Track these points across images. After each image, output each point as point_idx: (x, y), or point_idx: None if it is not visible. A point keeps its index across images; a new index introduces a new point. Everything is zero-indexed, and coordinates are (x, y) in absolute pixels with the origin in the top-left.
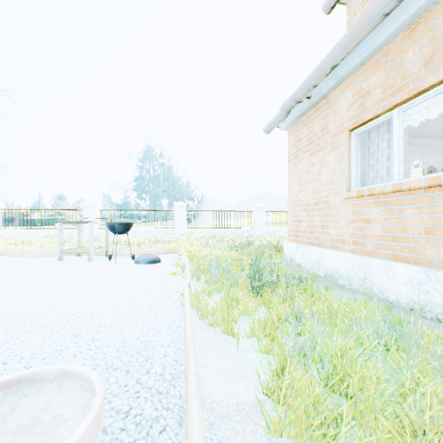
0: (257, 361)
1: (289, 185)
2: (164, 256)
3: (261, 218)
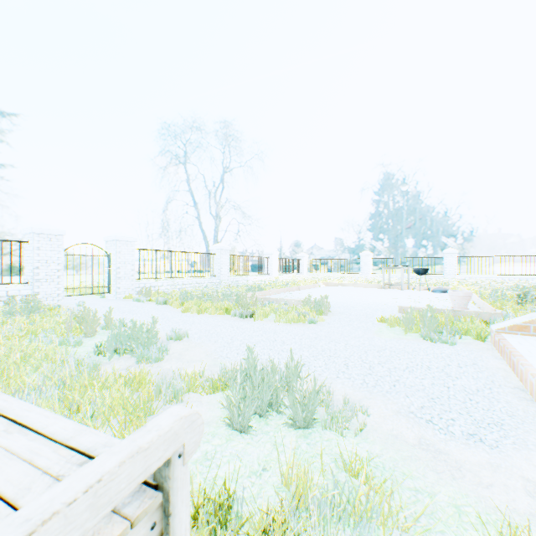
0: None
1: None
2: None
3: None
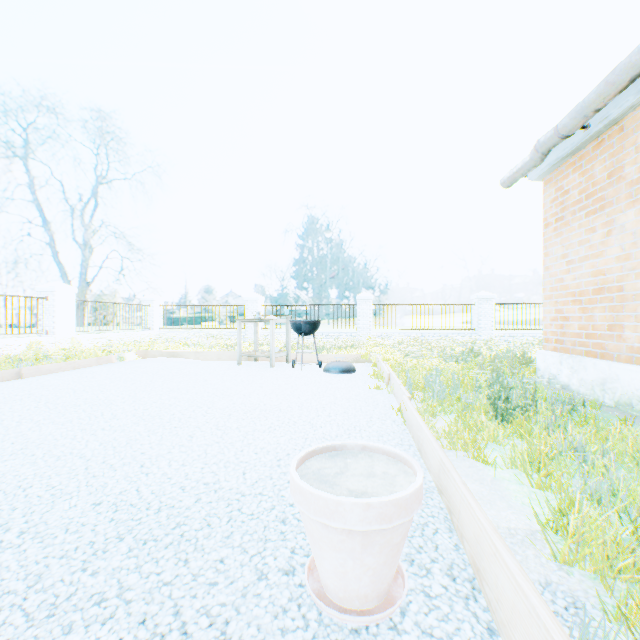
0: (522, 495)
1: (546, 263)
2: (355, 365)
3: (488, 314)
